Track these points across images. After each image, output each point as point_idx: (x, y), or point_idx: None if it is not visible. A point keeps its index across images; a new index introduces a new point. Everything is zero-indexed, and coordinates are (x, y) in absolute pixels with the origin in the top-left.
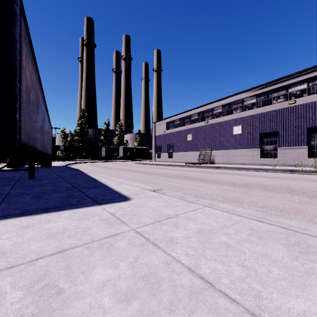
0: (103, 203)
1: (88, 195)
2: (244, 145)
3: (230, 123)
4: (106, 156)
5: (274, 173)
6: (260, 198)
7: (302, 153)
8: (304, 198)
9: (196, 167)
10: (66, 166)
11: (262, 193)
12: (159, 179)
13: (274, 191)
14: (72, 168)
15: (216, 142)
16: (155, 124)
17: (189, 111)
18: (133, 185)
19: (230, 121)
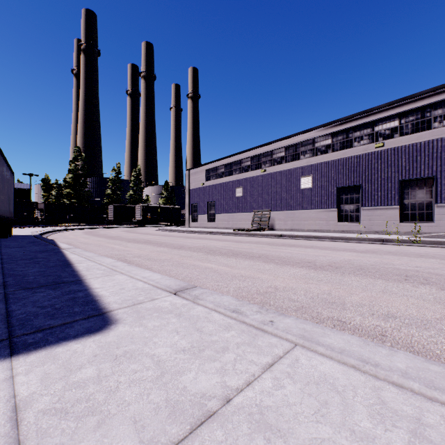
0: (27, 348)
1: (12, 315)
2: (316, 204)
3: (296, 173)
4: (115, 219)
5: (360, 244)
6: (369, 294)
7: (392, 216)
8: (439, 292)
9: (250, 236)
10: (38, 235)
11: (365, 282)
12: (192, 258)
13: (382, 278)
14: (44, 240)
15: (276, 200)
16: (189, 172)
17: (239, 154)
18: (136, 278)
19: (296, 169)
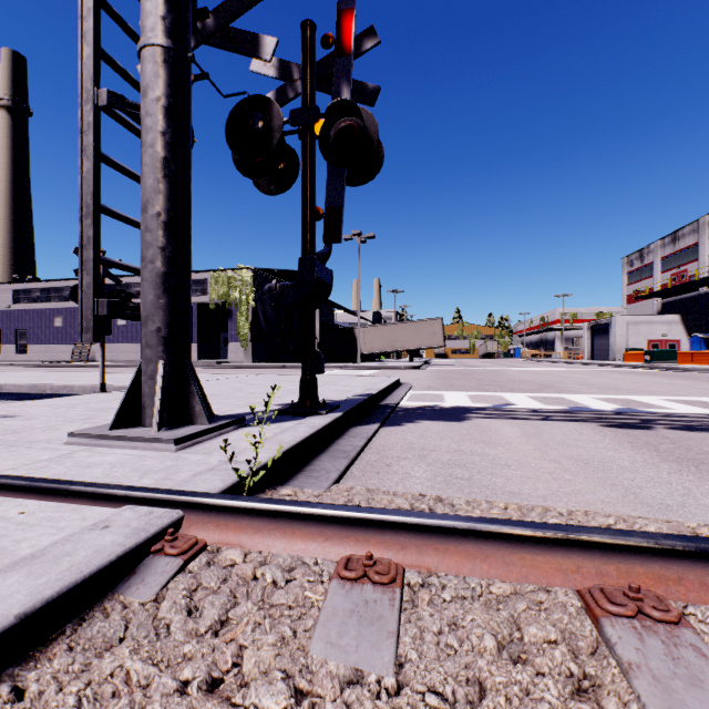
0: None
1: None
2: (130, 339)
3: None
4: None
5: (125, 368)
6: None
7: None
8: None
9: (55, 367)
10: None
11: None
12: None
13: None
14: None
15: None
16: None
17: (58, 281)
18: None
19: None
